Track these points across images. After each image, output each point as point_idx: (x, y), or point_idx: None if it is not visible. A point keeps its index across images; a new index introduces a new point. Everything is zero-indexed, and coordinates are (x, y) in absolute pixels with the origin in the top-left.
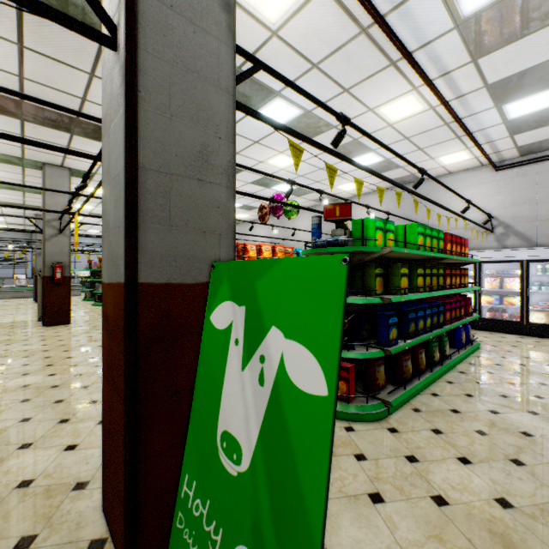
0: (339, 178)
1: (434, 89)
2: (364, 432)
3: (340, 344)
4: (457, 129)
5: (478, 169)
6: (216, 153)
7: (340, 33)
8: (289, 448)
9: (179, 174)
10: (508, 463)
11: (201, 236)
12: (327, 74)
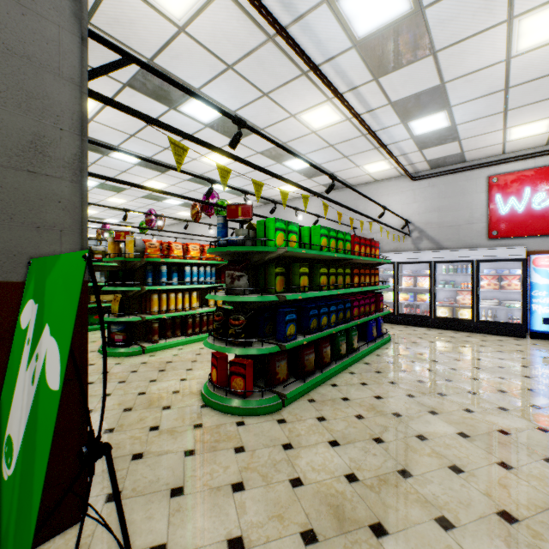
0: (276, 180)
1: (345, 102)
2: (254, 425)
3: (72, 338)
4: (374, 141)
5: (398, 178)
6: (56, 145)
7: (248, 37)
8: (35, 445)
9: (0, 164)
10: (370, 442)
11: (33, 231)
12: (243, 76)
